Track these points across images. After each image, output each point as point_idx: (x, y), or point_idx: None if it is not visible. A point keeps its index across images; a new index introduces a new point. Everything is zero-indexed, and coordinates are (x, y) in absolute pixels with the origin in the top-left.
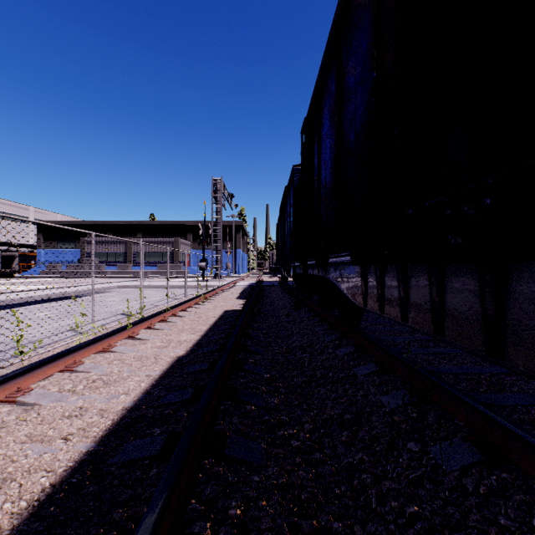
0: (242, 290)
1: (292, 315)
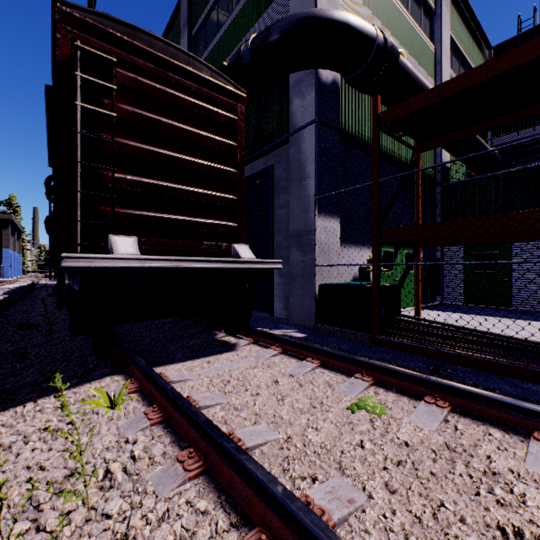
0: (9, 291)
1: (47, 299)
